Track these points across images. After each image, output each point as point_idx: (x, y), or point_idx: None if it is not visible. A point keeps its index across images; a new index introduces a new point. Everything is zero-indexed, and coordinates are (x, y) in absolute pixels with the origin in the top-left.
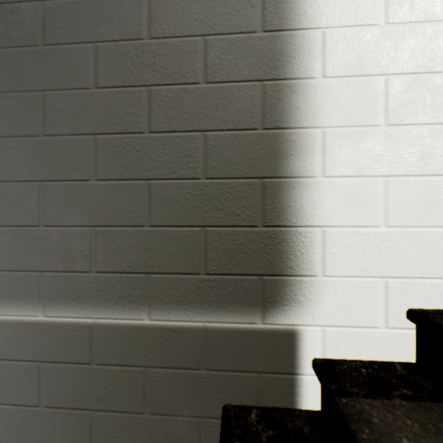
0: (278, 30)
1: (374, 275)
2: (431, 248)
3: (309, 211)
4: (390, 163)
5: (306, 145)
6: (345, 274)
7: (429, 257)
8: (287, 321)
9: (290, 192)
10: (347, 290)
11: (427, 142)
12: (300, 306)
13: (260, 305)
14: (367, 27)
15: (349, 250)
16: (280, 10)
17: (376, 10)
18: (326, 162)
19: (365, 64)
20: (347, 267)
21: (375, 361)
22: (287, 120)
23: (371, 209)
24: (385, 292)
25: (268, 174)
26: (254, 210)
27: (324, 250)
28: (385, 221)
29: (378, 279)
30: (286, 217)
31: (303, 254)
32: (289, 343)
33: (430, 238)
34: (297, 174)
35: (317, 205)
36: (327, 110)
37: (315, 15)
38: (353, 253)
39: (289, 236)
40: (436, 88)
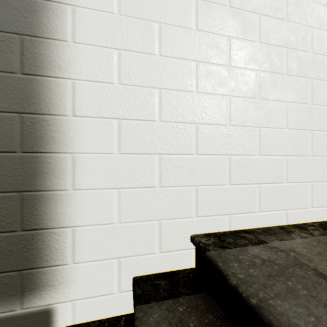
0: (36, 75)
1: (111, 257)
2: (148, 234)
3: (62, 216)
4: (122, 179)
5: (60, 166)
6: (90, 259)
7: (147, 241)
8: (44, 302)
9: (46, 202)
10: (92, 270)
11: (146, 166)
12: (54, 289)
13: (19, 294)
14: (107, 84)
15: (94, 241)
16: (38, 59)
17: (113, 73)
18: (76, 178)
19: (105, 110)
20: (92, 254)
21: (110, 318)
22: (44, 146)
23: (109, 211)
24: (119, 268)
25: (26, 188)
26: (13, 217)
27: (75, 244)
28: (119, 219)
29: (114, 260)
30: (43, 221)
31: (57, 249)
32: (46, 319)
33: (148, 228)
34: (52, 188)
35: (69, 211)
36: (77, 140)
37: (67, 68)
38: (96, 244)
39: (46, 236)
40: (151, 130)
